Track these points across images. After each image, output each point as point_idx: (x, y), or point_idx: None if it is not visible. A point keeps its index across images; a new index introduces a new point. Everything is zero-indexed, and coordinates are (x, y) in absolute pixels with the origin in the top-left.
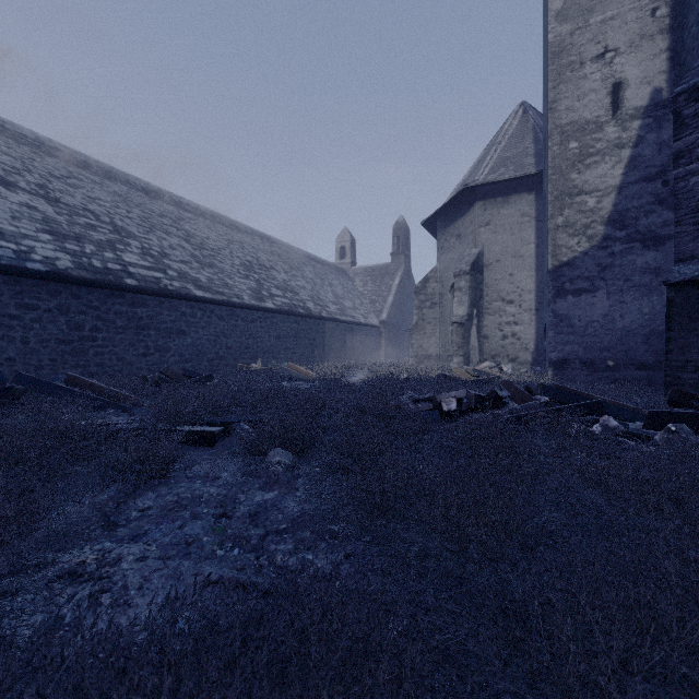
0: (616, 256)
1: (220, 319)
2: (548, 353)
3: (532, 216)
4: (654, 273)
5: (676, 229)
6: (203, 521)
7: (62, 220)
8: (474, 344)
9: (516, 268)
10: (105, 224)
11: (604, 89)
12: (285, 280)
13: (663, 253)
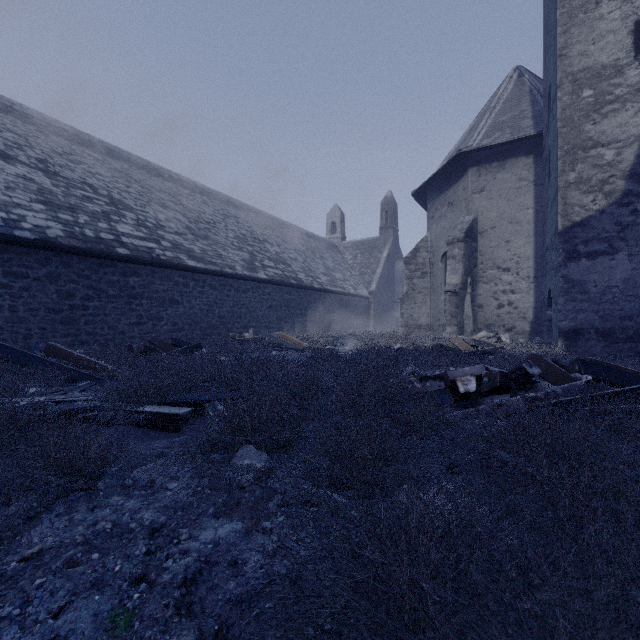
0: (639, 213)
1: (212, 289)
2: (558, 322)
3: (530, 180)
4: None
5: None
6: (105, 593)
7: (58, 191)
8: (468, 313)
9: (512, 234)
10: (102, 197)
11: (624, 28)
12: (278, 252)
13: None
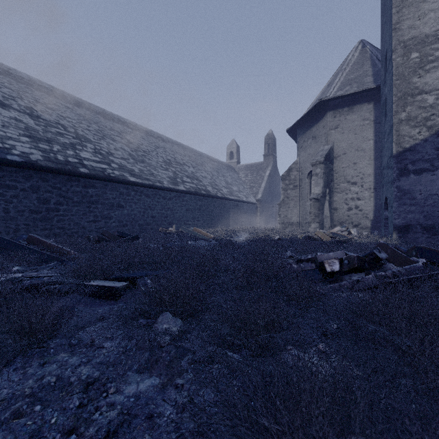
0: None
1: (147, 197)
2: (393, 220)
3: (371, 120)
4: None
5: None
6: None
7: (39, 129)
8: (327, 214)
9: (358, 158)
10: (70, 133)
11: None
12: (193, 172)
13: None
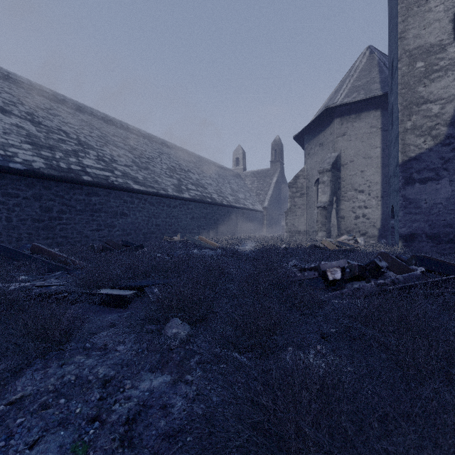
0: None
1: (151, 205)
2: (399, 229)
3: (378, 127)
4: None
5: None
6: (69, 429)
7: (41, 135)
8: (334, 222)
9: (365, 166)
10: (72, 139)
11: (447, 17)
12: (198, 179)
13: None
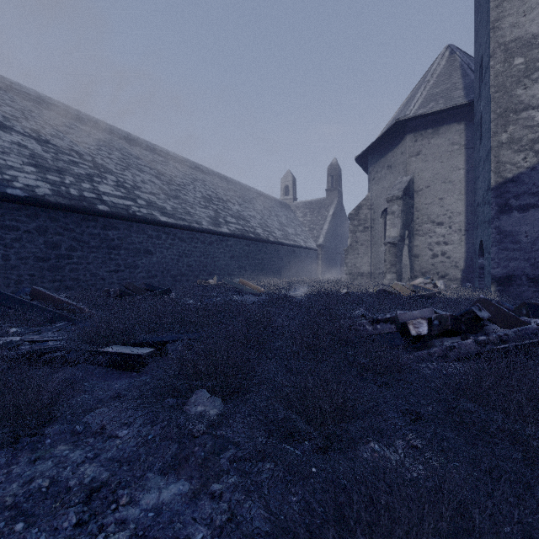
0: None
1: (182, 241)
2: (491, 269)
3: (462, 144)
4: None
5: None
6: None
7: (48, 156)
8: (406, 262)
9: (445, 192)
10: (87, 161)
11: None
12: (239, 210)
13: None
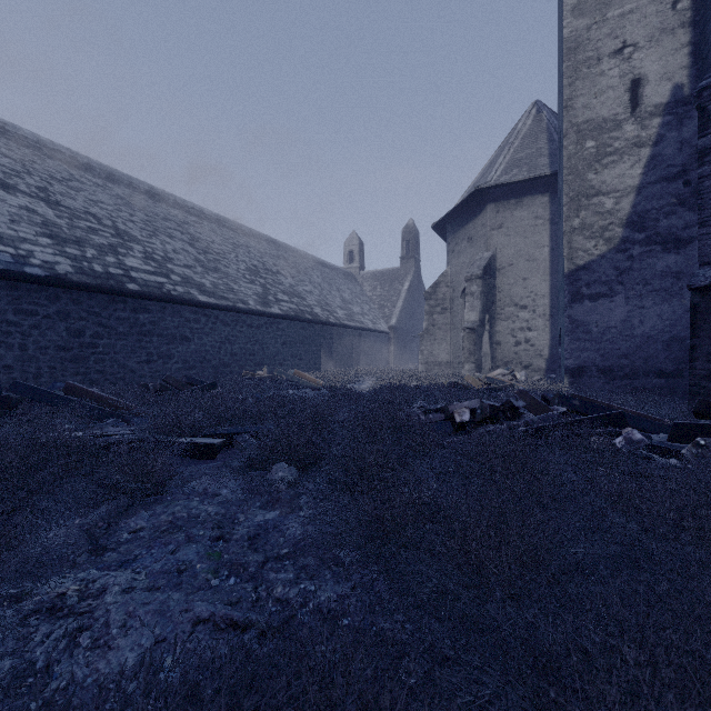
0: (635, 259)
1: (224, 325)
2: (564, 360)
3: (546, 219)
4: (675, 277)
5: (701, 231)
6: (198, 545)
7: (63, 223)
8: (486, 351)
9: (529, 272)
10: (107, 228)
11: (622, 85)
12: (292, 284)
13: (684, 256)
